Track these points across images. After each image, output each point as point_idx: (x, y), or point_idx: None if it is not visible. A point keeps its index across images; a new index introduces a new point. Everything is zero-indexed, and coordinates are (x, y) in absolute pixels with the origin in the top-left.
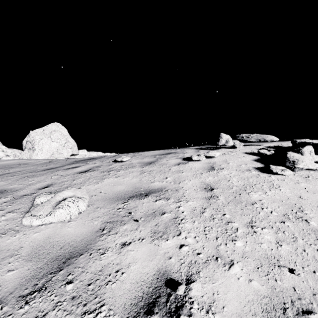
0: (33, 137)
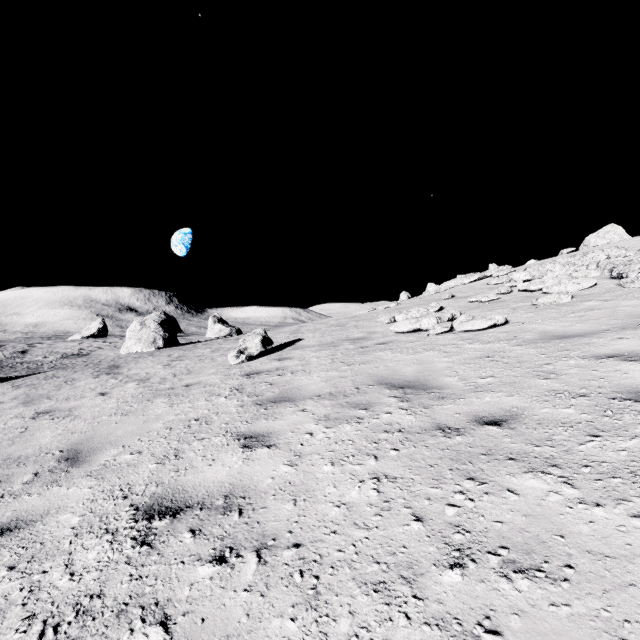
0: (588, 241)
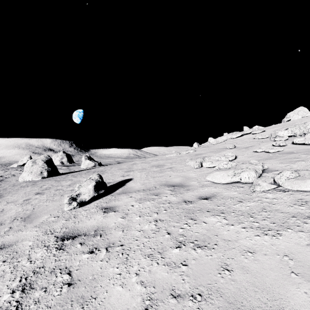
0: (289, 115)
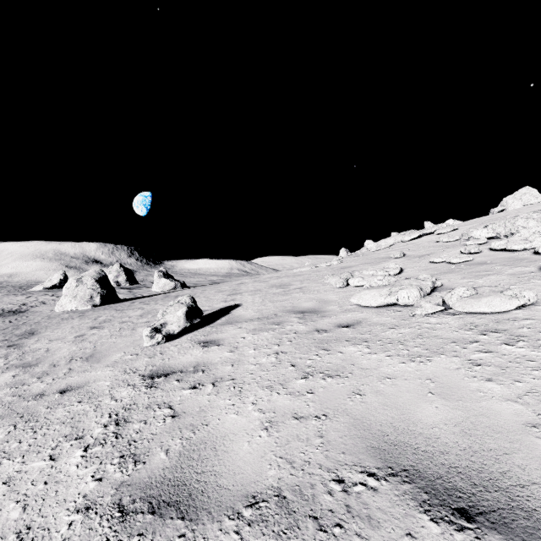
0: (505, 202)
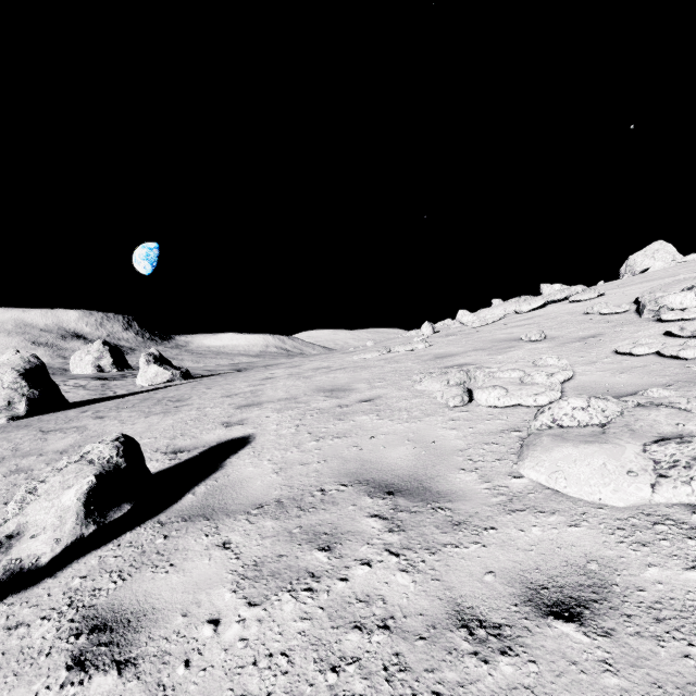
0: (633, 261)
